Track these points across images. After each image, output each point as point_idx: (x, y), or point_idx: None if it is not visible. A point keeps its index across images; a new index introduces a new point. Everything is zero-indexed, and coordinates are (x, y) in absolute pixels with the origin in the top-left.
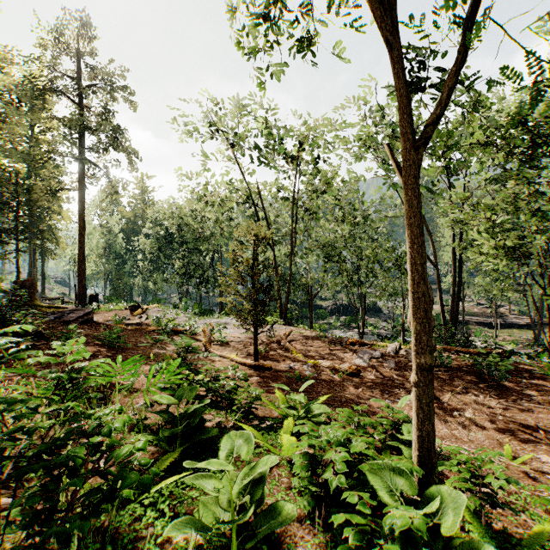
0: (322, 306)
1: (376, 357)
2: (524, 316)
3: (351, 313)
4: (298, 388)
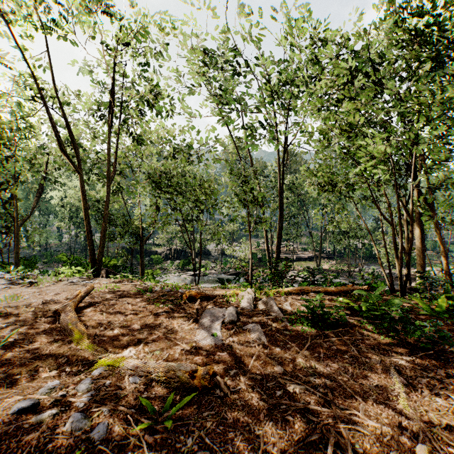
0: (157, 252)
1: (231, 320)
2: (306, 252)
3: (184, 257)
4: None
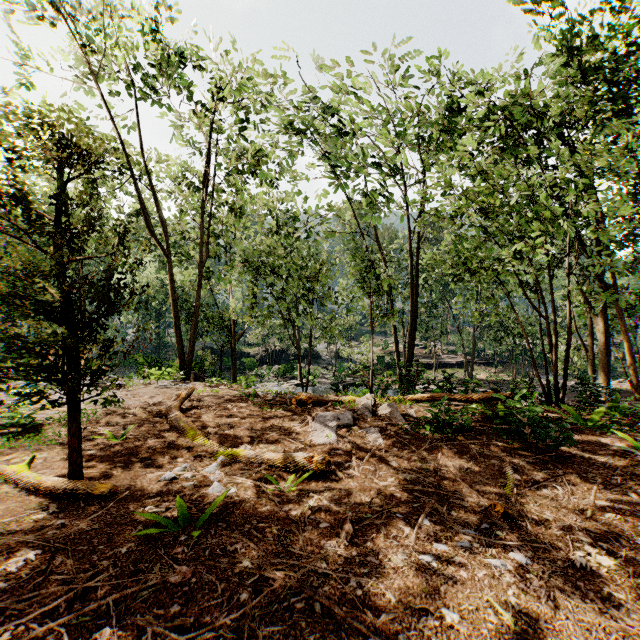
0: (250, 353)
1: (347, 423)
2: (454, 355)
3: (285, 360)
4: (169, 578)
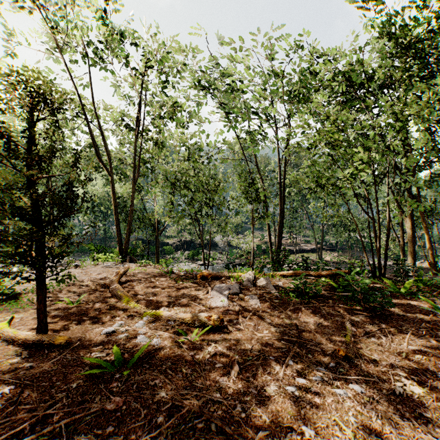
0: (169, 243)
1: (235, 292)
2: (309, 244)
3: (193, 248)
4: (106, 406)
